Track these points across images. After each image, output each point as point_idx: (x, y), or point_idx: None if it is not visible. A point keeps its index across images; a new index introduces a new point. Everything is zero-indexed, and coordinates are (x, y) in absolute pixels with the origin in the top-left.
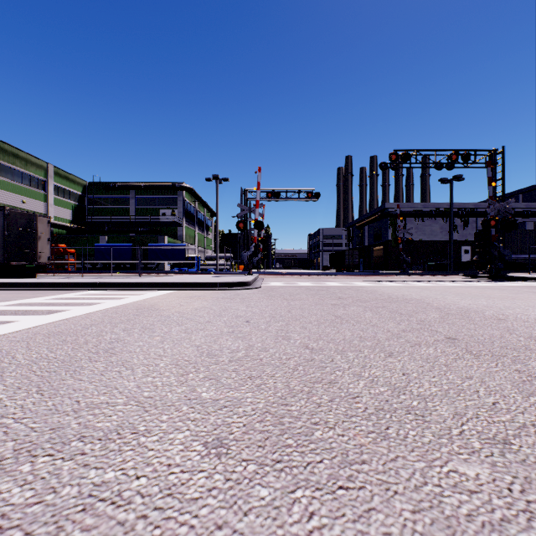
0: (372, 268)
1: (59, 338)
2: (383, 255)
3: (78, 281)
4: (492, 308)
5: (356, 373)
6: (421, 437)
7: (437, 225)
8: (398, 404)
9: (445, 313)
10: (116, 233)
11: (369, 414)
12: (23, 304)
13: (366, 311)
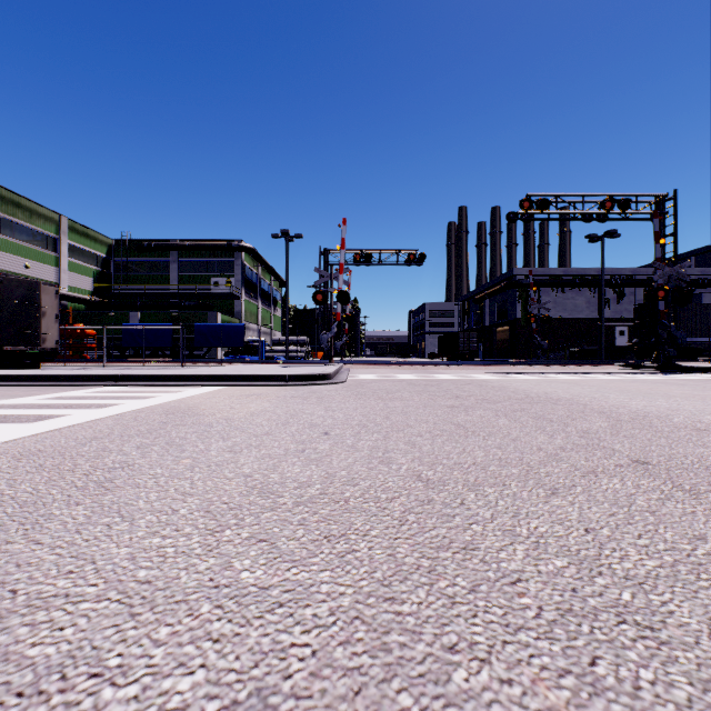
0: (495, 355)
1: (35, 462)
2: (509, 339)
3: (92, 373)
4: (680, 412)
5: (506, 527)
6: (668, 688)
7: (582, 298)
8: (596, 597)
9: (616, 420)
10: (153, 308)
11: (549, 623)
12: (5, 406)
13: (499, 416)
